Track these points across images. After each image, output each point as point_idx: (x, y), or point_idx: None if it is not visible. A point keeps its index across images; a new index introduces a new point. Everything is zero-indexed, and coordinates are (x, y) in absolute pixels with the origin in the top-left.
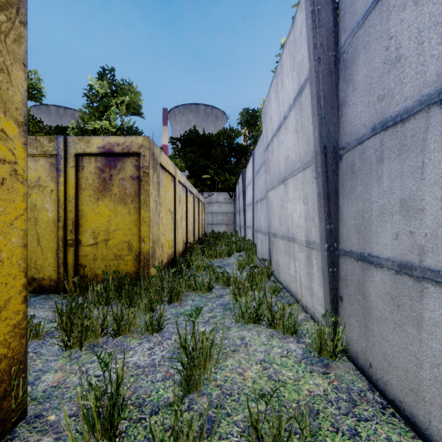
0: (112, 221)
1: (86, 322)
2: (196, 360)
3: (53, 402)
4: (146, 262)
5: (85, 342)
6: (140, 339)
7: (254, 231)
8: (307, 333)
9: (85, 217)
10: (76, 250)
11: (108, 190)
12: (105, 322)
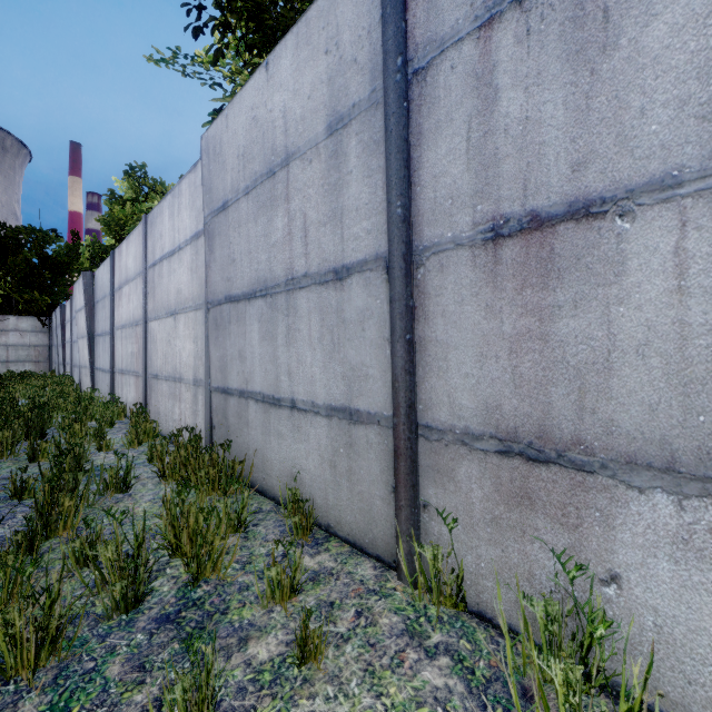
0: None
1: None
2: None
3: None
4: None
5: None
6: None
7: (73, 367)
8: None
9: None
10: None
11: None
12: None
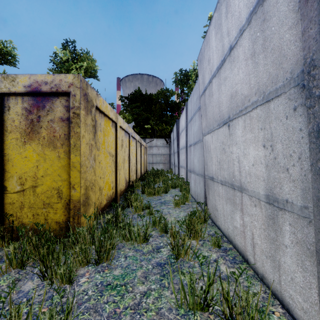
0: (40, 166)
1: None
2: None
3: None
4: (76, 211)
5: None
6: None
7: (187, 171)
8: None
9: (11, 161)
10: (1, 197)
11: (35, 133)
12: None
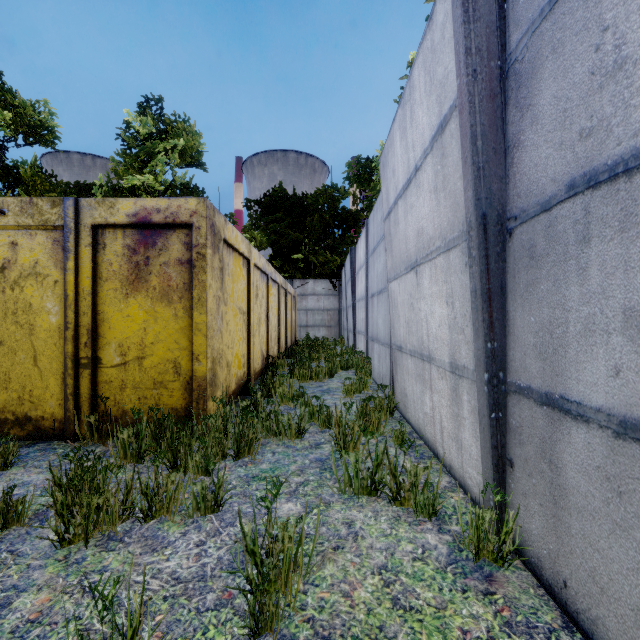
0: (149, 329)
1: (97, 499)
2: (272, 572)
3: None
4: (202, 393)
5: (96, 533)
6: (185, 525)
7: (368, 339)
8: (454, 513)
9: (108, 322)
10: (93, 373)
11: (142, 282)
12: (129, 498)
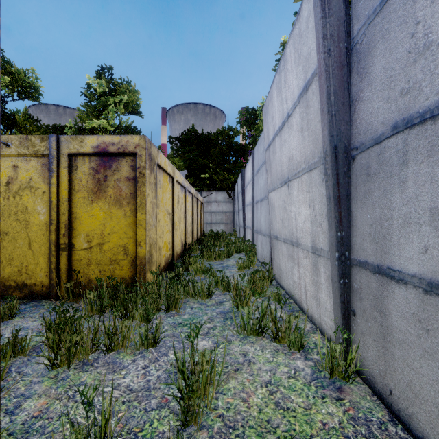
0: (107, 224)
1: (75, 337)
2: (195, 385)
3: (32, 438)
4: (143, 267)
5: (74, 360)
6: (134, 355)
7: (254, 232)
8: (315, 347)
9: (79, 219)
10: (69, 254)
11: (102, 192)
12: (96, 337)
